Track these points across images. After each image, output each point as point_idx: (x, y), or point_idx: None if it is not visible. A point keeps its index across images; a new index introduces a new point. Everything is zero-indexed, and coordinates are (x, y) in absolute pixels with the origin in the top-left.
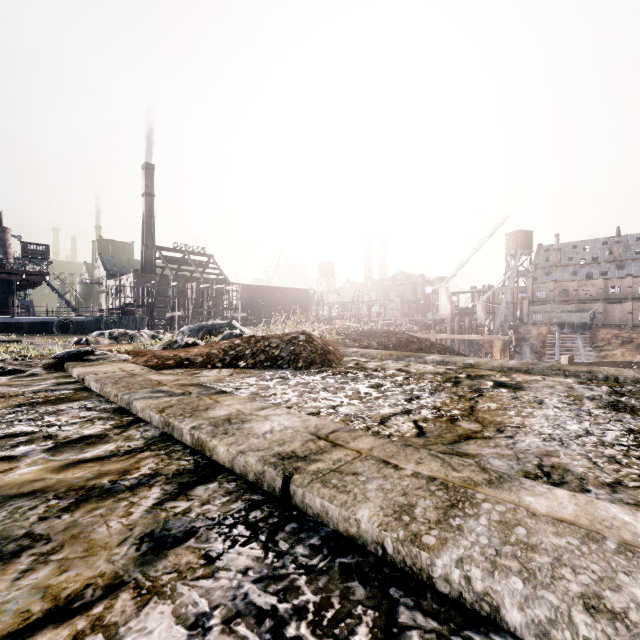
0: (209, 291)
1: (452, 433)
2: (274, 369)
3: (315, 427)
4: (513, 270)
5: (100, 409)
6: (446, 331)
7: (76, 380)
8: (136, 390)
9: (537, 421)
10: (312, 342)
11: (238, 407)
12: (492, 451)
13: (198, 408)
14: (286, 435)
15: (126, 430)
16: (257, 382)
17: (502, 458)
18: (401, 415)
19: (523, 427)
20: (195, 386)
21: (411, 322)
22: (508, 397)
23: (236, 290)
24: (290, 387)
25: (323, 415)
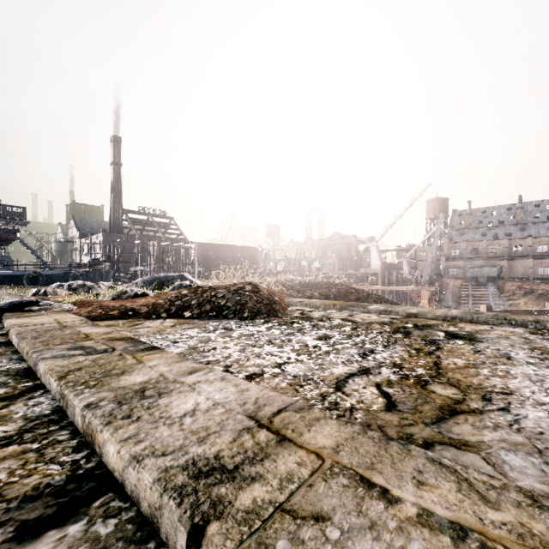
0: (169, 248)
1: (429, 404)
2: (219, 319)
3: (255, 403)
4: (437, 229)
5: (1, 370)
6: (377, 283)
7: (4, 332)
8: (53, 346)
9: (522, 383)
10: (258, 292)
11: (162, 370)
12: (496, 436)
13: (111, 372)
14: (213, 419)
15: (10, 404)
16: (198, 334)
17: (517, 451)
18: (359, 376)
19: (511, 393)
20: (124, 340)
21: (346, 276)
22: (469, 350)
23: (193, 247)
24: (233, 339)
25: (267, 377)
